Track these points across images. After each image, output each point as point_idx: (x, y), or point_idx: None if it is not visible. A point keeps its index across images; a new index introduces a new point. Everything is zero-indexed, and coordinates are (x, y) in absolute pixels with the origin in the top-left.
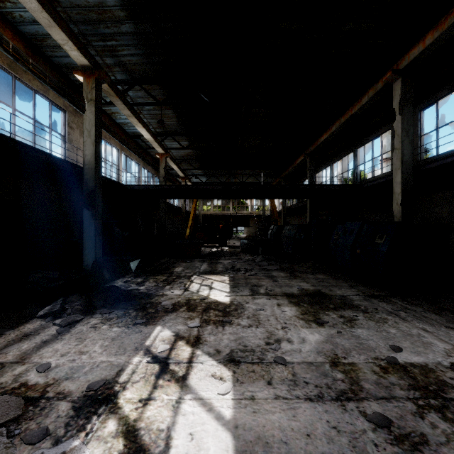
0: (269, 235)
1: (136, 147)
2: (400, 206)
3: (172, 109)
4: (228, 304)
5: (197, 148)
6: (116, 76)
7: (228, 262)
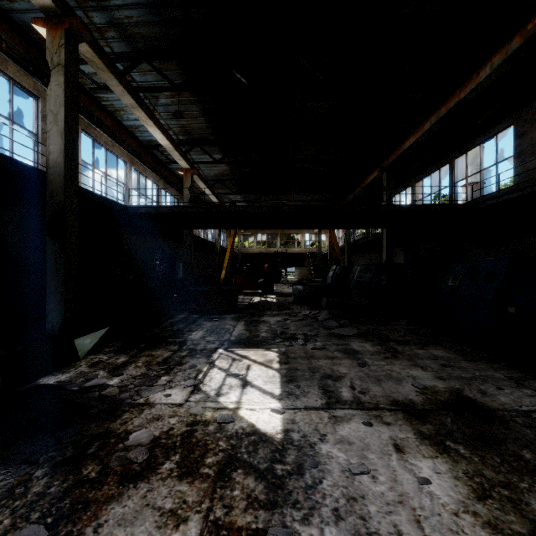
0: (330, 279)
1: (153, 161)
2: None
3: (197, 103)
4: (278, 444)
5: (234, 162)
6: (113, 48)
7: (275, 321)
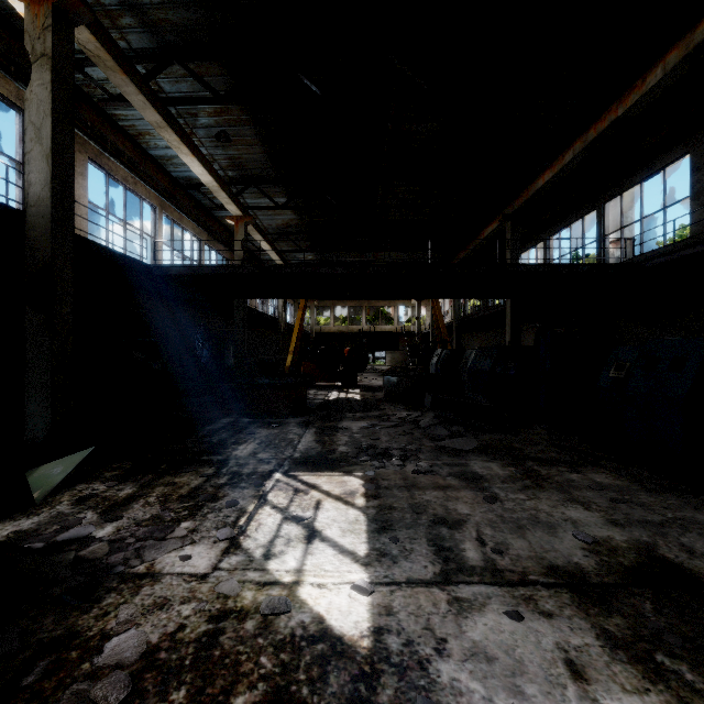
0: (434, 367)
1: (193, 207)
2: None
3: (251, 125)
4: (364, 662)
5: (303, 207)
6: (130, 41)
7: (360, 428)
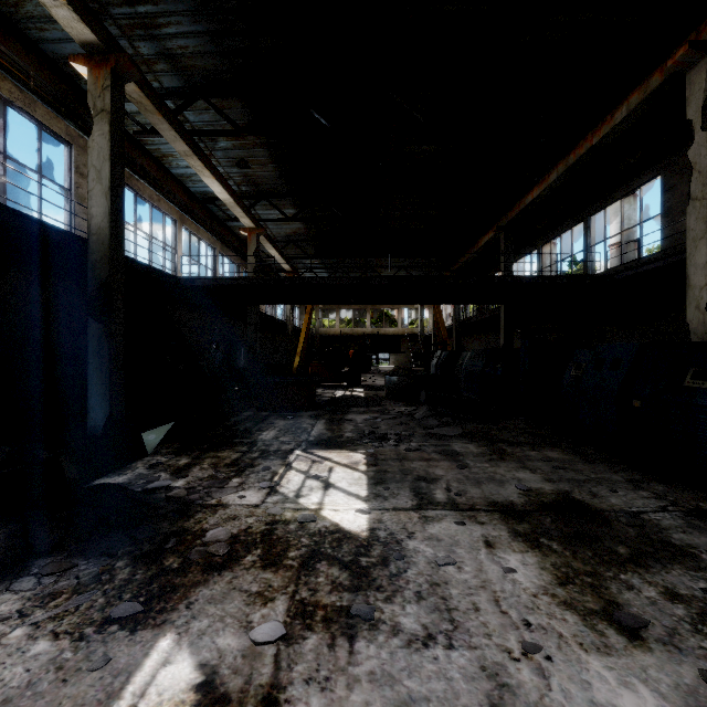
0: (434, 368)
1: (208, 218)
2: (705, 312)
3: (265, 148)
4: (363, 540)
5: (311, 219)
6: (162, 82)
7: (363, 419)
